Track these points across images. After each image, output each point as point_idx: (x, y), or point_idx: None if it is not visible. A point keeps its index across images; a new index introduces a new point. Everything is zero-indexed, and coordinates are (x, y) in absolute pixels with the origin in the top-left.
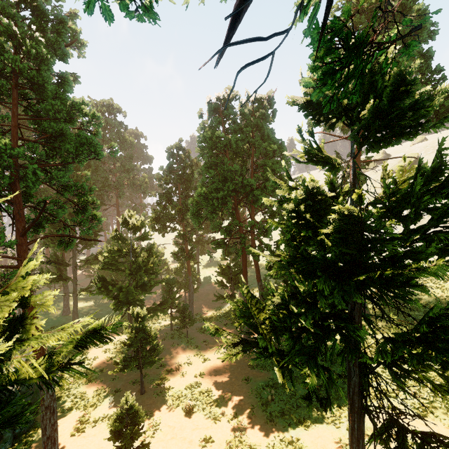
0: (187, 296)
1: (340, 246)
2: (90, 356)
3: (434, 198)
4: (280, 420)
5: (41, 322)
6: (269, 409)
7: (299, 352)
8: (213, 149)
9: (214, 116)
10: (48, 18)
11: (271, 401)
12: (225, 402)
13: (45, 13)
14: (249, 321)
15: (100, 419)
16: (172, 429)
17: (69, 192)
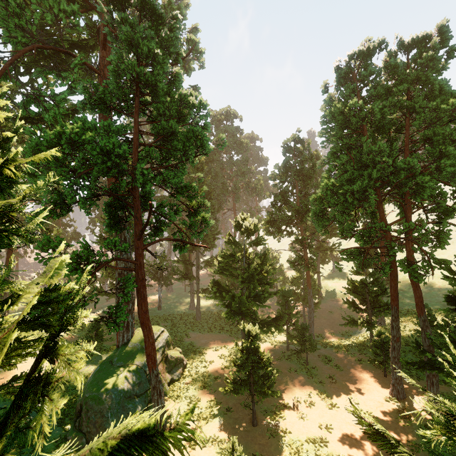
0: (306, 310)
1: None
2: (207, 357)
3: None
4: None
5: (58, 403)
6: None
7: None
8: (344, 127)
9: (344, 85)
10: (164, 21)
11: None
12: None
13: (161, 16)
14: None
15: (210, 441)
16: None
17: (180, 194)
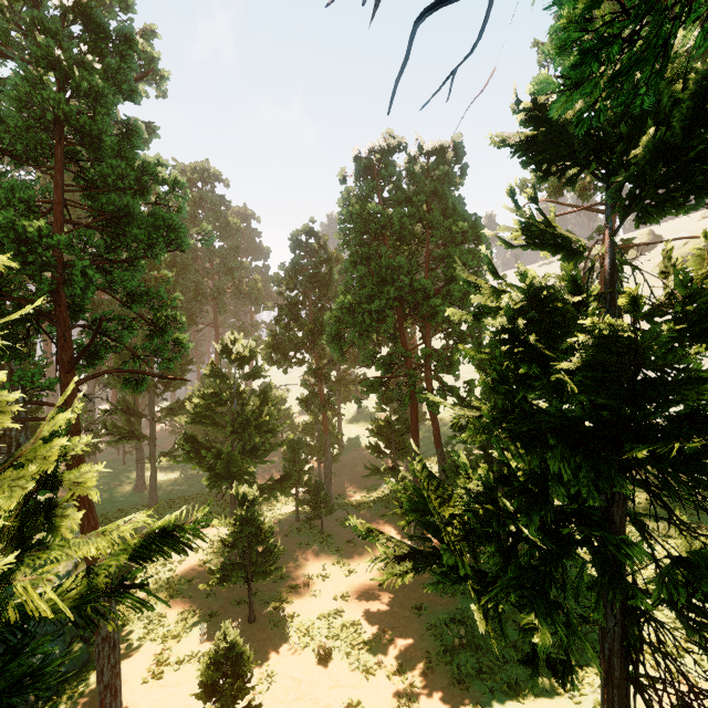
0: (322, 467)
1: (593, 393)
2: (174, 556)
3: None
4: (475, 682)
5: (76, 516)
6: (456, 661)
7: (515, 581)
8: (363, 232)
9: (365, 180)
10: (108, 35)
11: (460, 648)
12: (383, 644)
13: (103, 27)
14: (424, 519)
15: (186, 660)
16: (297, 683)
17: (138, 304)
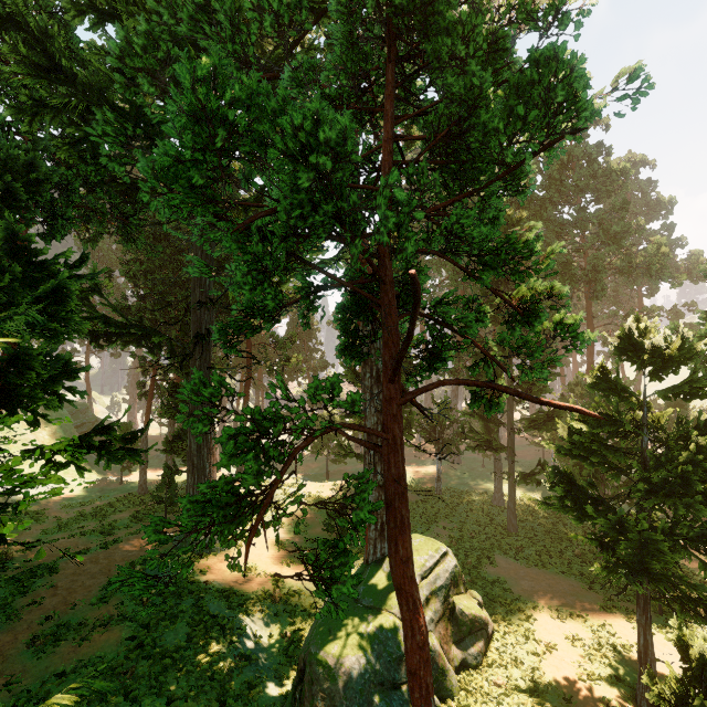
0: None
1: None
2: (539, 631)
3: None
4: None
5: None
6: None
7: None
8: None
9: None
10: None
11: None
12: None
13: None
14: None
15: None
16: None
17: (491, 269)
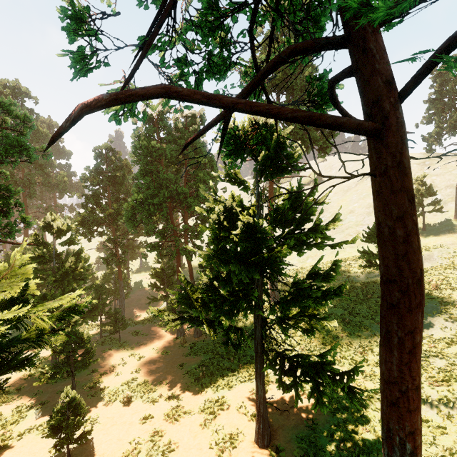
0: (116, 303)
1: (245, 242)
2: None
3: (294, 213)
4: (209, 389)
5: (29, 301)
6: (200, 383)
7: (219, 312)
8: (148, 156)
9: (149, 125)
10: None
11: (203, 377)
12: (162, 387)
13: None
14: (185, 301)
15: (27, 432)
16: (111, 419)
17: None
